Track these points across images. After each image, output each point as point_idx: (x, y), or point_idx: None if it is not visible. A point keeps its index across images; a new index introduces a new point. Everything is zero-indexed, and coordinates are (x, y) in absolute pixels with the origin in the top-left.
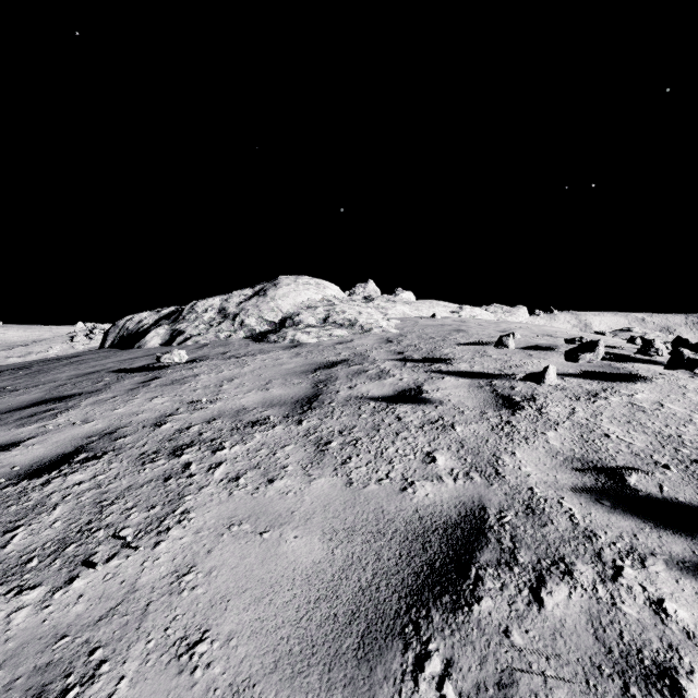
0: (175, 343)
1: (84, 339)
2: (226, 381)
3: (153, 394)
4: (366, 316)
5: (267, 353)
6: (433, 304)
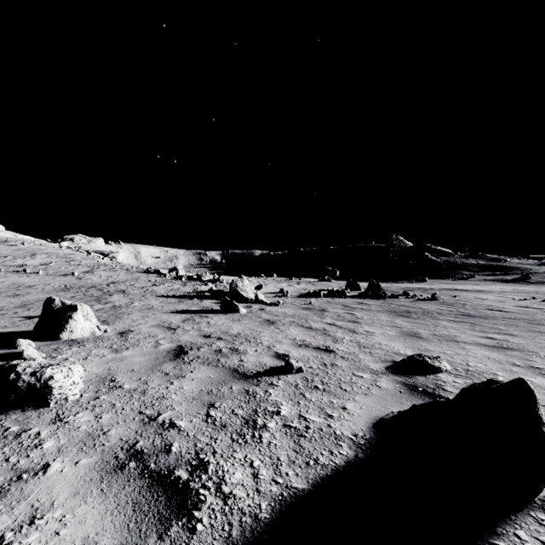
0: None
1: None
2: None
3: None
4: None
5: None
6: (7, 233)
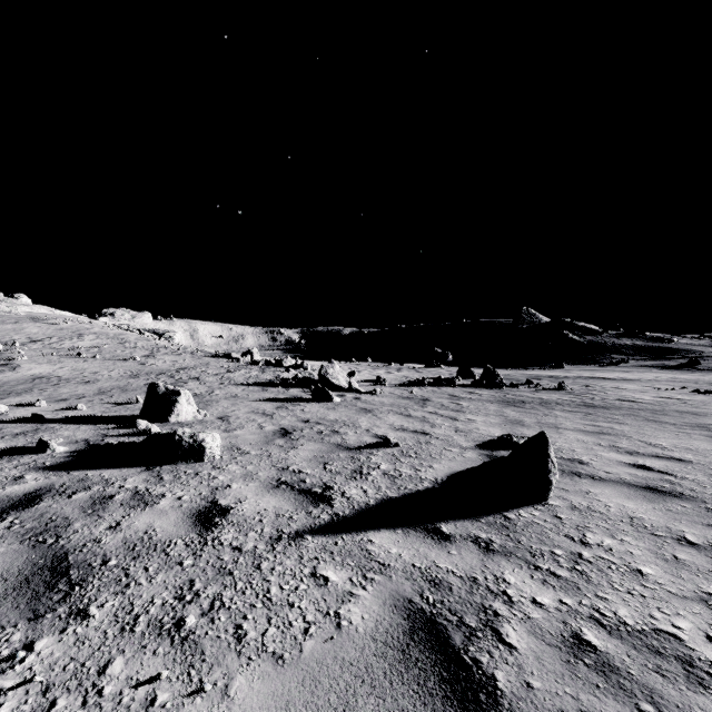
0: None
1: None
2: None
3: None
4: (14, 311)
5: None
6: (42, 308)
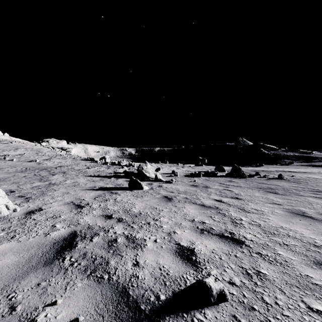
0: None
1: None
2: None
3: None
4: None
5: None
6: (5, 136)
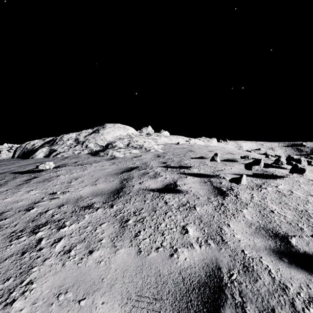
0: (51, 156)
1: (6, 152)
2: (74, 179)
3: (30, 188)
4: (148, 143)
5: (98, 163)
6: (178, 137)
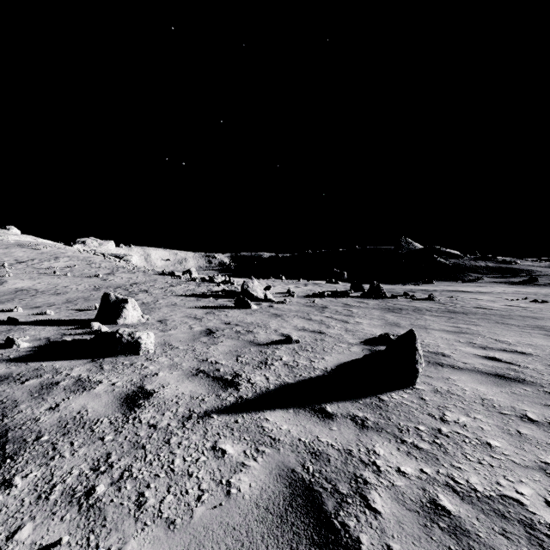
0: None
1: None
2: None
3: None
4: (6, 239)
5: None
6: (28, 237)
